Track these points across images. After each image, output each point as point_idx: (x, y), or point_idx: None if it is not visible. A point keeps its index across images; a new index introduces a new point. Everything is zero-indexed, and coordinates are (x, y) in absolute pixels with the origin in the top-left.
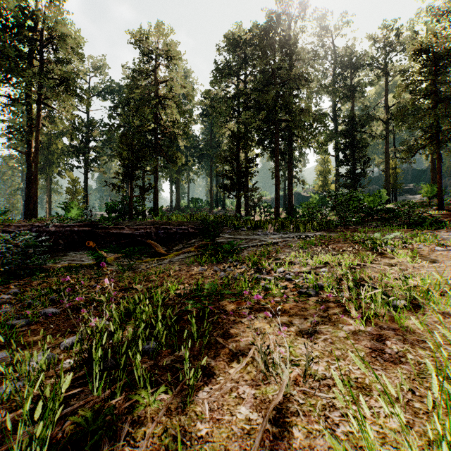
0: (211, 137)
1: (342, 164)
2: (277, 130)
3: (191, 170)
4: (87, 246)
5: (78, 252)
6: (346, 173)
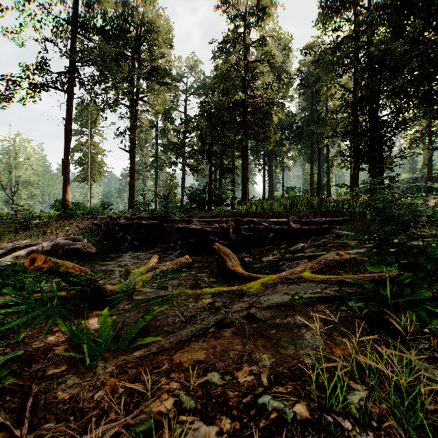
0: (311, 110)
1: None
2: None
3: (286, 155)
4: (33, 266)
5: (136, 253)
6: None
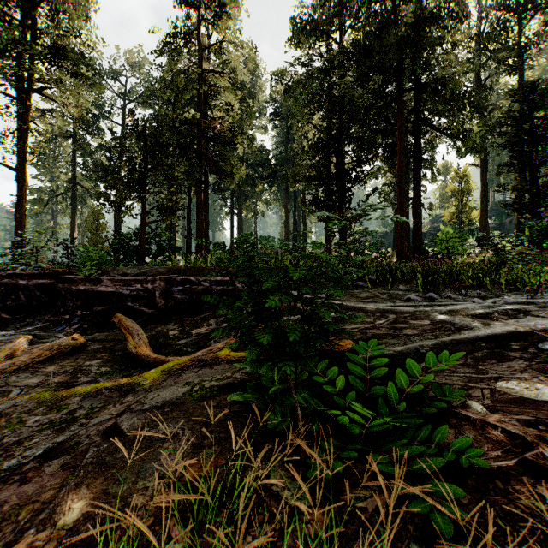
0: (286, 147)
1: (509, 170)
2: (402, 109)
3: (259, 197)
4: None
5: None
6: (521, 182)
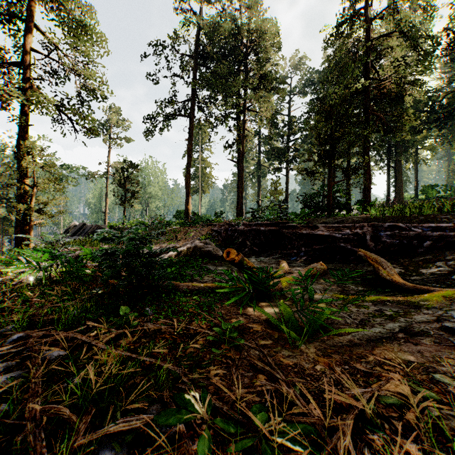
0: None
1: None
2: None
3: (422, 144)
4: (226, 258)
5: (259, 258)
6: None
